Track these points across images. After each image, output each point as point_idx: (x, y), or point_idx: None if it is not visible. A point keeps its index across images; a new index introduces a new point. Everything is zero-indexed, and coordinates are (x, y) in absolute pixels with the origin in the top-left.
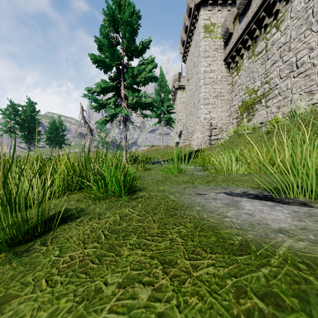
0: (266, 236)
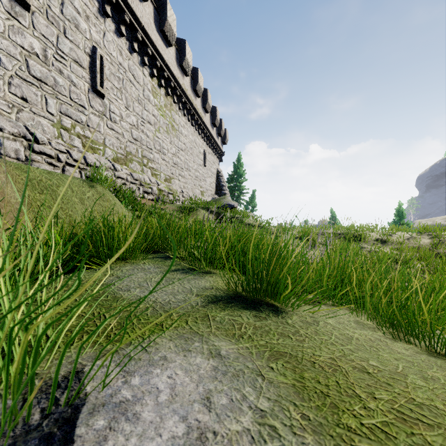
0: (240, 357)
